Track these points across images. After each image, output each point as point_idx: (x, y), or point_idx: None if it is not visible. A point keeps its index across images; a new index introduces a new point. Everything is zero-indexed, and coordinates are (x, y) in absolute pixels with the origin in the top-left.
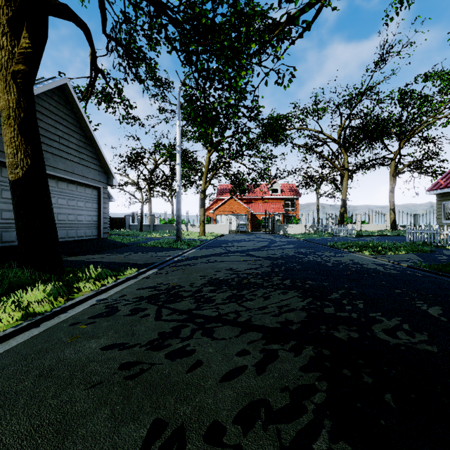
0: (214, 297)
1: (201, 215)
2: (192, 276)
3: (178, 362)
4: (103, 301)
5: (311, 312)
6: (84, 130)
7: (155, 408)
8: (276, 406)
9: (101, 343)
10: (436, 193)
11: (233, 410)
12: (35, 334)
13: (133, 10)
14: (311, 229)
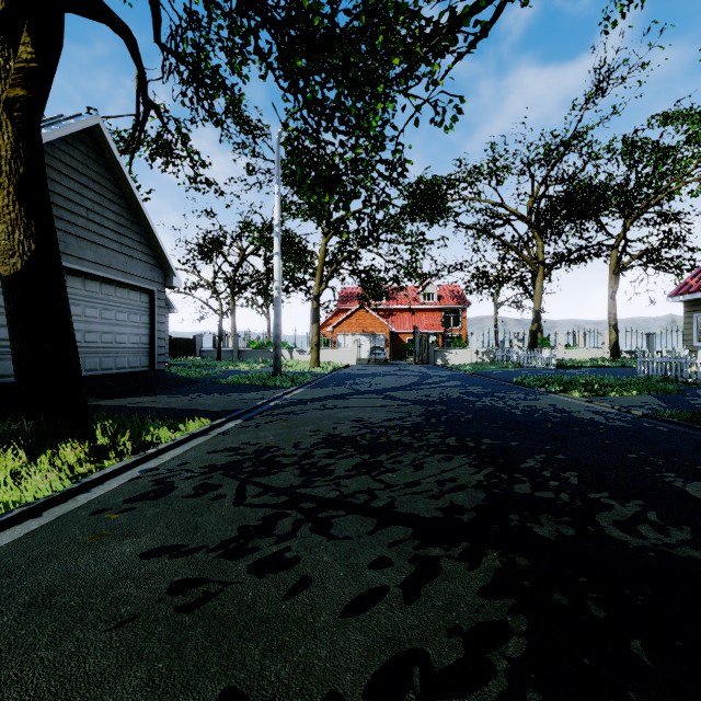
0: (332, 465)
1: (313, 335)
2: (297, 431)
3: (269, 580)
4: (150, 473)
5: (493, 491)
6: (127, 199)
7: (227, 666)
8: (440, 662)
9: (141, 545)
10: (684, 299)
11: (363, 671)
12: (32, 529)
13: (205, 8)
14: (486, 357)
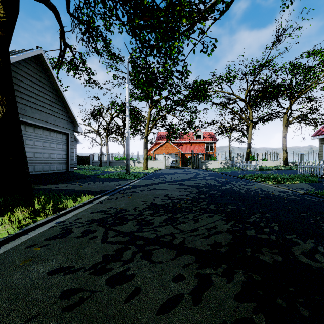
0: (153, 219)
1: (144, 154)
2: (136, 201)
3: (117, 289)
4: (60, 224)
5: (236, 234)
6: (55, 90)
7: None
8: None
9: (49, 267)
10: (319, 137)
11: None
12: None
13: None
14: (225, 165)
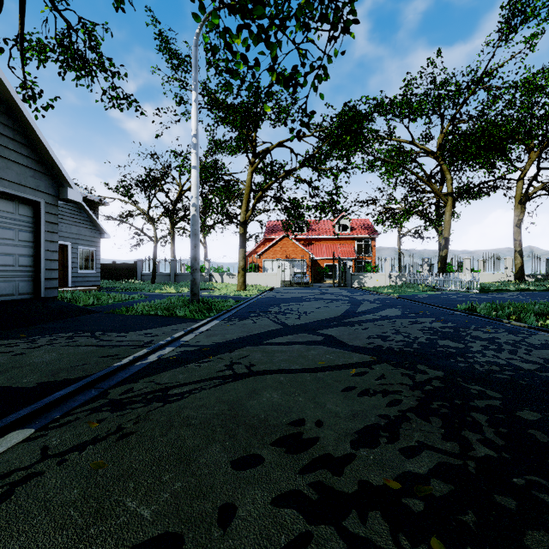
0: None
1: (240, 259)
2: None
3: None
4: None
5: None
6: None
7: None
8: None
9: None
10: None
11: None
12: None
13: None
14: (399, 280)
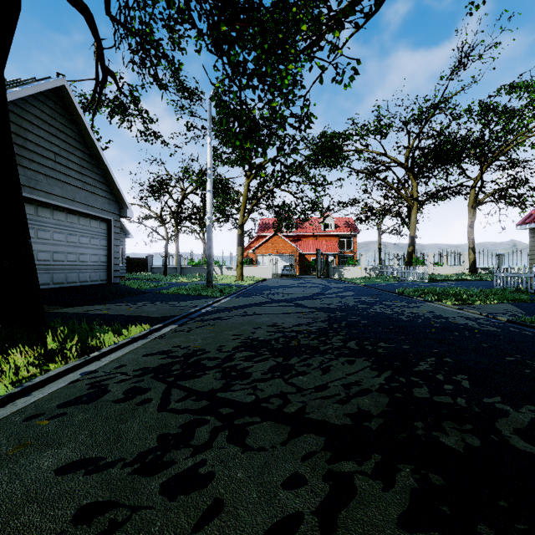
0: (250, 368)
1: (238, 255)
2: (222, 335)
3: (180, 503)
4: (89, 376)
5: (395, 396)
6: (88, 146)
7: None
8: None
9: (60, 458)
10: (530, 227)
11: None
12: None
13: None
14: (373, 272)
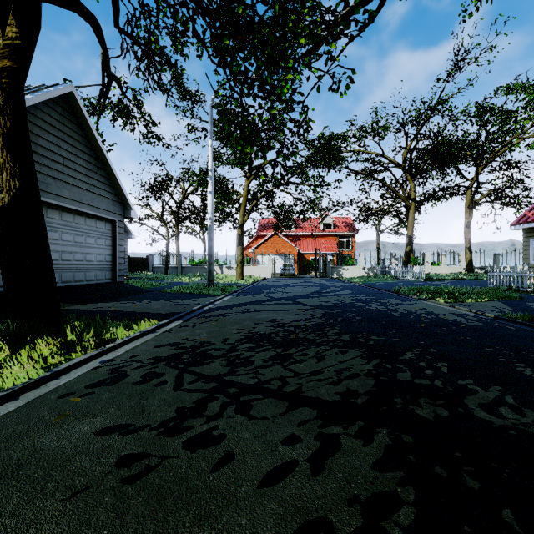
0: (252, 357)
1: (238, 255)
2: (225, 330)
3: (200, 454)
4: (108, 364)
5: (381, 379)
6: (94, 150)
7: (161, 533)
8: (343, 530)
9: (97, 424)
10: (523, 227)
11: None
12: (10, 410)
13: (154, 2)
14: (371, 272)
